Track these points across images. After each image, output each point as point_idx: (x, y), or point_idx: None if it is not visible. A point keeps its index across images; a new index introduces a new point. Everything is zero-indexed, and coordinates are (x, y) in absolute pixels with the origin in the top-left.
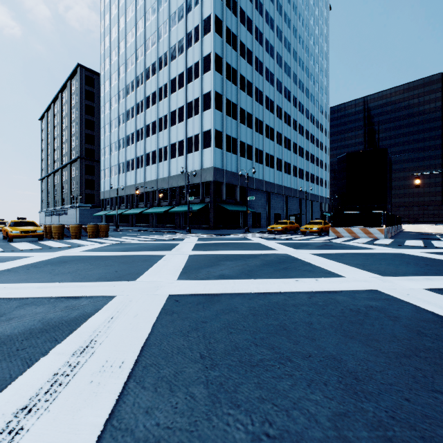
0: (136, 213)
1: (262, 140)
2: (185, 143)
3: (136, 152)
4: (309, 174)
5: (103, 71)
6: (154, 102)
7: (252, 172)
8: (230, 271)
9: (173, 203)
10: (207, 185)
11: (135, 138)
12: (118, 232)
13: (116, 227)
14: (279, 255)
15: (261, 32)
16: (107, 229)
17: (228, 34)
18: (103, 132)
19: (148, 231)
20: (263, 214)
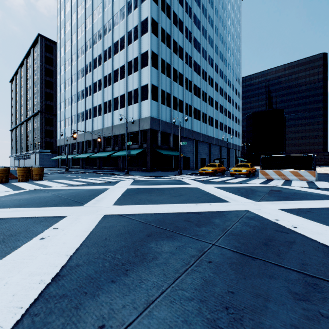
0: (84, 157)
1: (191, 97)
2: (126, 97)
3: (85, 106)
4: (227, 126)
5: (59, 40)
6: (100, 63)
7: (185, 119)
8: (173, 321)
9: (116, 148)
10: (144, 133)
11: (84, 94)
12: (63, 174)
13: (66, 169)
14: (240, 213)
15: (191, 7)
16: (41, 172)
17: (162, 3)
18: (59, 90)
19: (91, 173)
20: (192, 158)
